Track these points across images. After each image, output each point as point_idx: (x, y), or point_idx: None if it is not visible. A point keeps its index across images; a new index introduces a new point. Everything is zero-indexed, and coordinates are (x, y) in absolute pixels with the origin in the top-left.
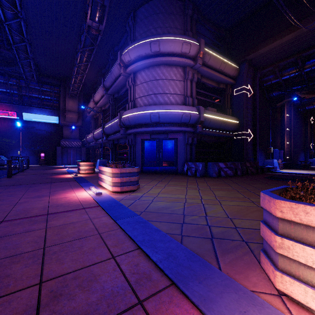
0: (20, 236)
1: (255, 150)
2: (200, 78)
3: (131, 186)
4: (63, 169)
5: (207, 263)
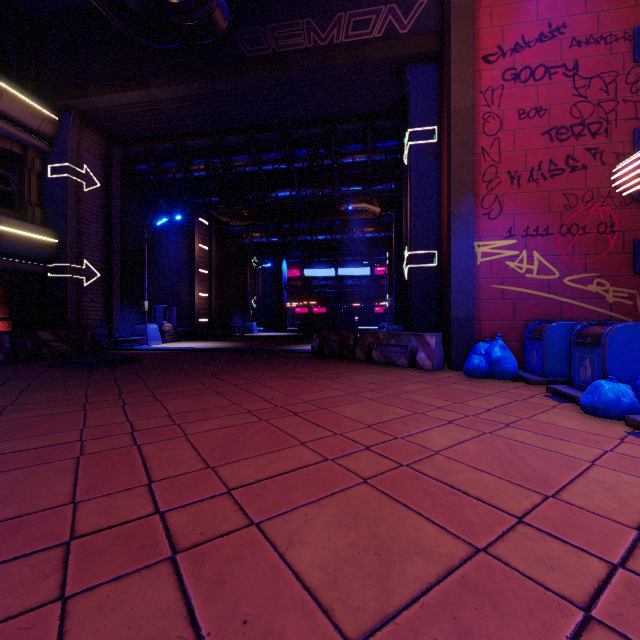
0: None
1: (111, 306)
2: None
3: None
4: None
5: None
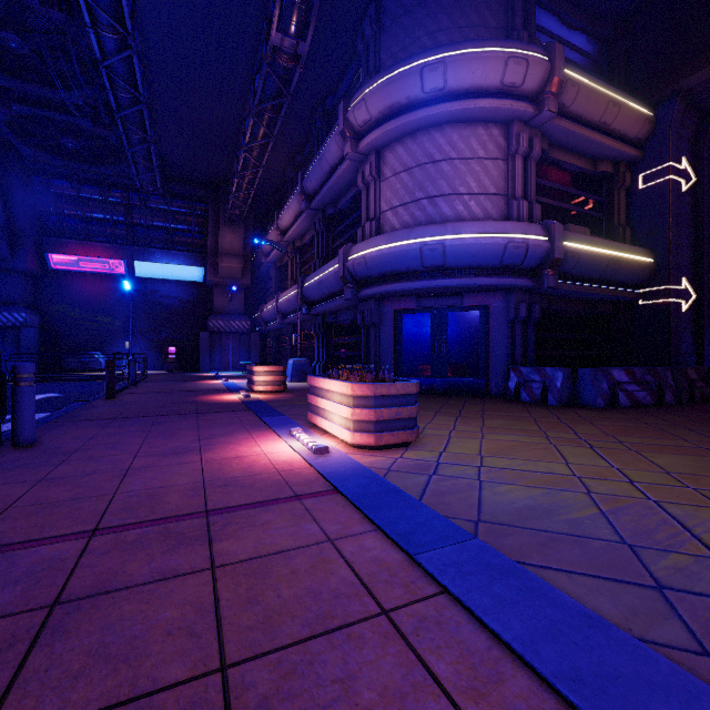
0: (145, 601)
1: (699, 336)
2: (547, 151)
3: (402, 433)
4: (215, 380)
5: None
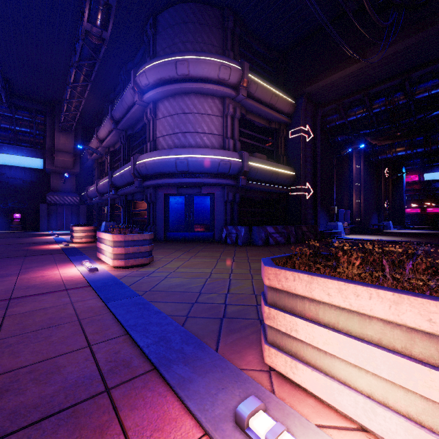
0: None
1: (315, 211)
2: (245, 114)
3: (141, 259)
4: (49, 236)
5: (204, 345)
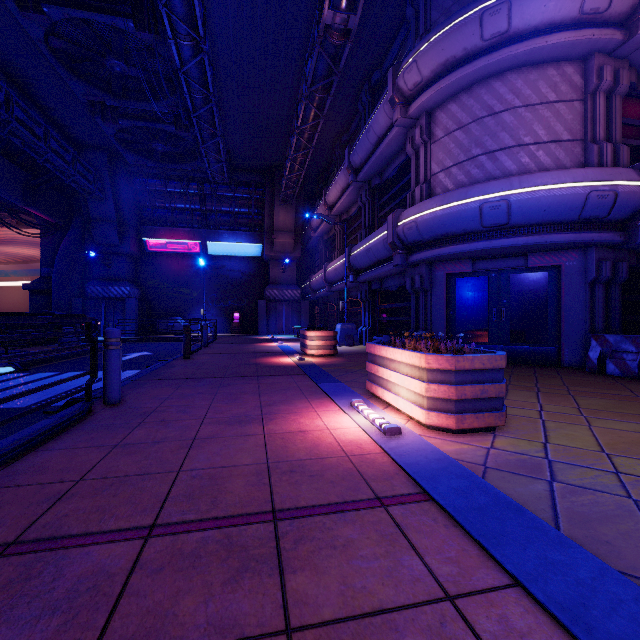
0: None
1: None
2: (636, 84)
3: (488, 415)
4: (271, 343)
5: None
